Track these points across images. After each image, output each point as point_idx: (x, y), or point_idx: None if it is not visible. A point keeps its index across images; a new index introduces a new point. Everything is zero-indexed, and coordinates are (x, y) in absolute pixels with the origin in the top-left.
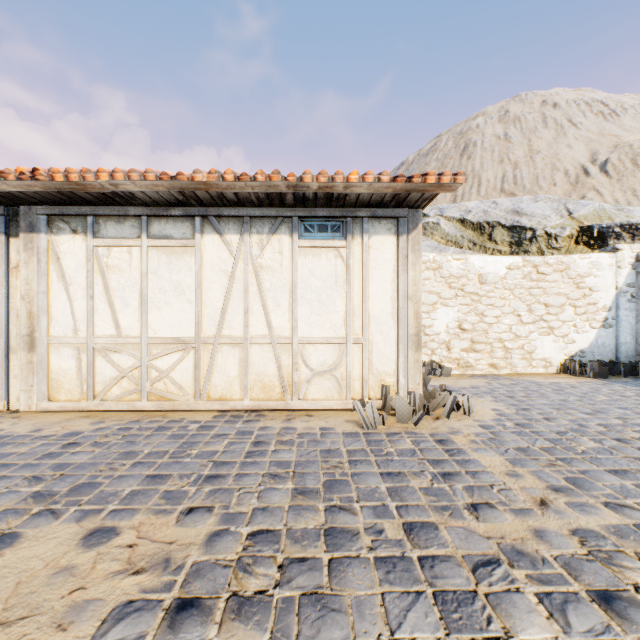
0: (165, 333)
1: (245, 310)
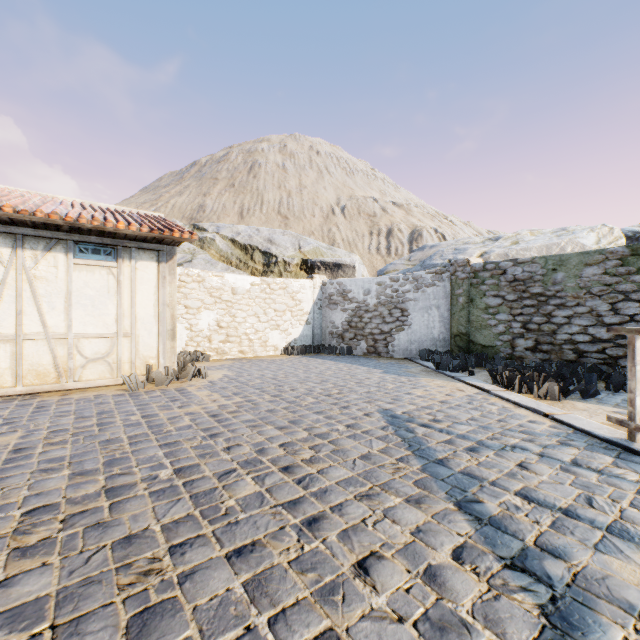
0: None
1: (18, 312)
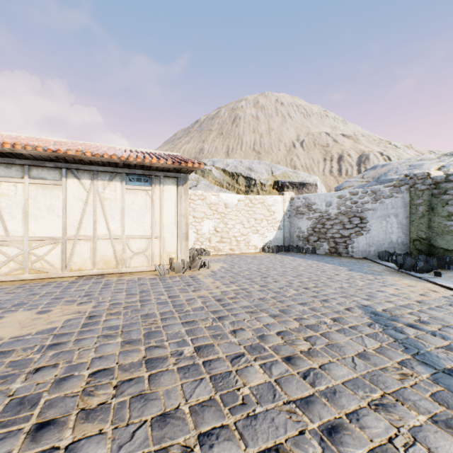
0: (41, 234)
1: (94, 221)
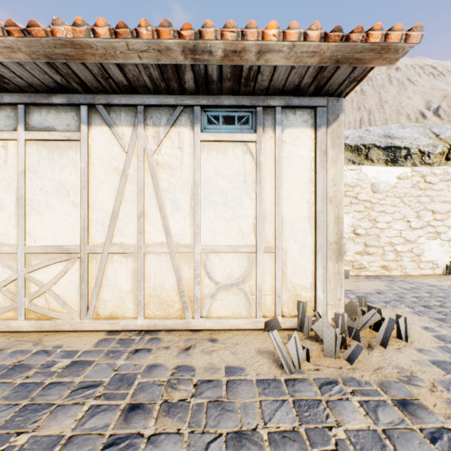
0: (46, 241)
1: (139, 214)
